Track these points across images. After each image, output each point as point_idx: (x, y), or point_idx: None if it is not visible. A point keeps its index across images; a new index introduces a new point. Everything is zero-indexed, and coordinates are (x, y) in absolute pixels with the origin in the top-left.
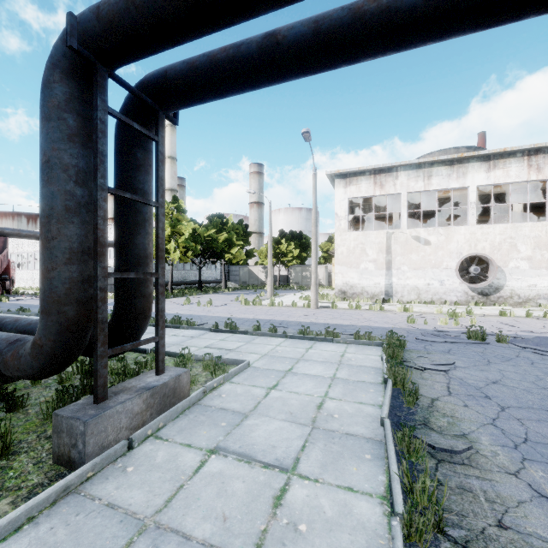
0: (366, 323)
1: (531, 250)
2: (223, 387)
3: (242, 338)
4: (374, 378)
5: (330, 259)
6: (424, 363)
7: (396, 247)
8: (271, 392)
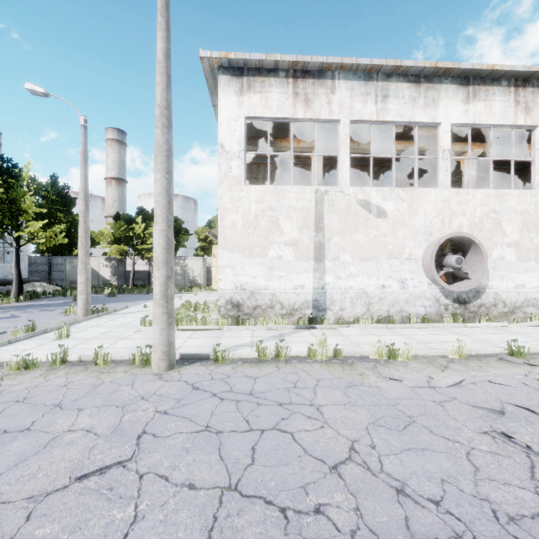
0: None
1: (518, 232)
2: None
3: None
4: None
5: (210, 250)
6: None
7: (331, 219)
8: None
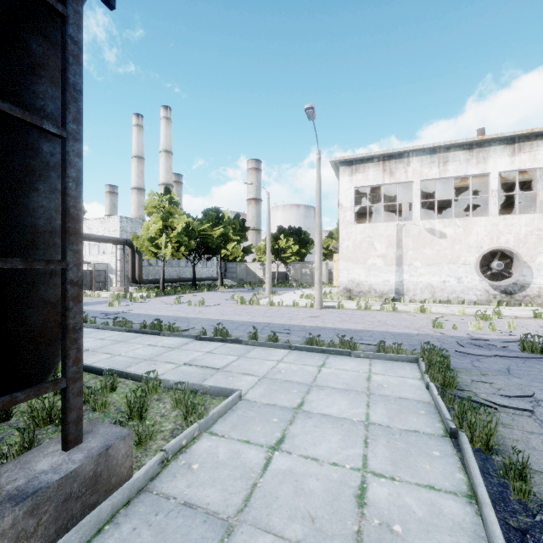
0: (382, 327)
1: None
2: (196, 445)
3: (235, 350)
4: (429, 423)
5: (331, 256)
6: (487, 393)
7: (407, 241)
8: (273, 458)
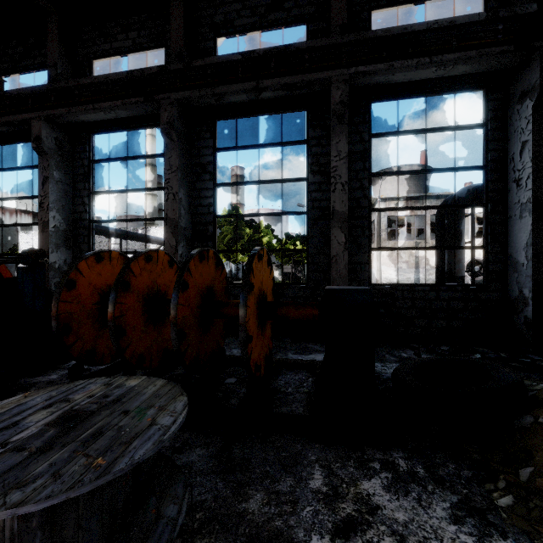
0: None
1: None
2: None
3: None
4: None
5: None
6: None
7: (422, 253)
8: None
